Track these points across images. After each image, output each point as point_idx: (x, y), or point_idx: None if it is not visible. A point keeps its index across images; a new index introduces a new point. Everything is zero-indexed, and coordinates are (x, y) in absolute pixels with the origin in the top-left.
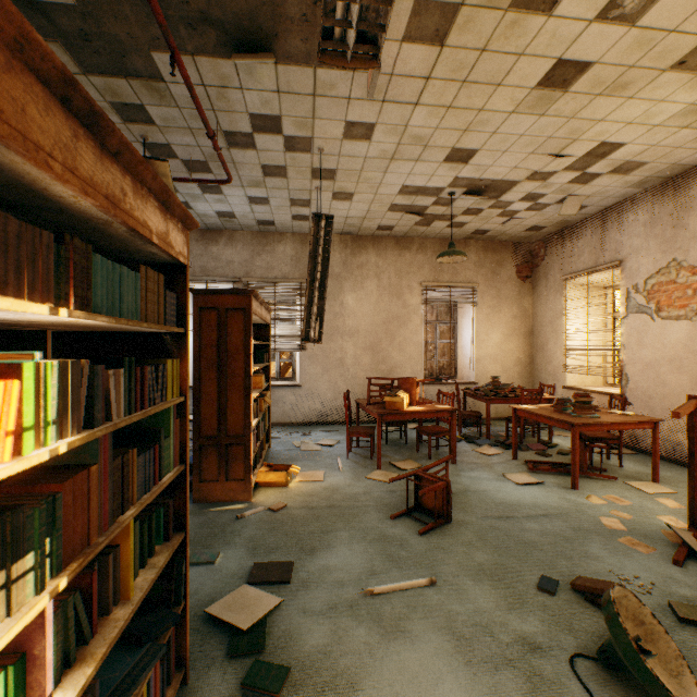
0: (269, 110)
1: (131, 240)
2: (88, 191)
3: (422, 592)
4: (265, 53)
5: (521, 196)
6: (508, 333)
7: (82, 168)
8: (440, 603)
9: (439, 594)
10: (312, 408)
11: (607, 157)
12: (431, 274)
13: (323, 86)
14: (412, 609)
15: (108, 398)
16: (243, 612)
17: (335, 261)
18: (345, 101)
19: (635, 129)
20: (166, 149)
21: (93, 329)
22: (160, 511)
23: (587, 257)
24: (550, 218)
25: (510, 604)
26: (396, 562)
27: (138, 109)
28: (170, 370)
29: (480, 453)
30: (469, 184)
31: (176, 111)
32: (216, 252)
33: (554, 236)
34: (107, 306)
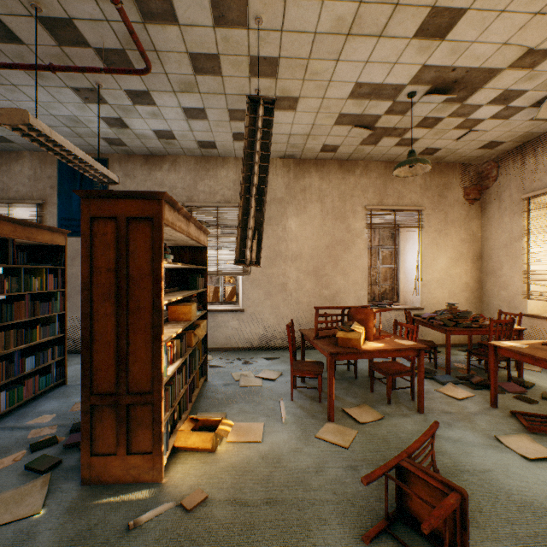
0: None
1: None
2: None
3: None
4: None
5: (493, 96)
6: (455, 258)
7: None
8: None
9: None
10: (254, 333)
11: None
12: (376, 198)
13: None
14: None
15: None
16: None
17: (278, 185)
18: None
19: None
20: (71, 30)
21: None
22: None
23: None
24: (514, 129)
25: None
26: None
27: None
28: None
29: (447, 395)
30: (436, 78)
31: None
32: (159, 177)
33: (511, 154)
34: None
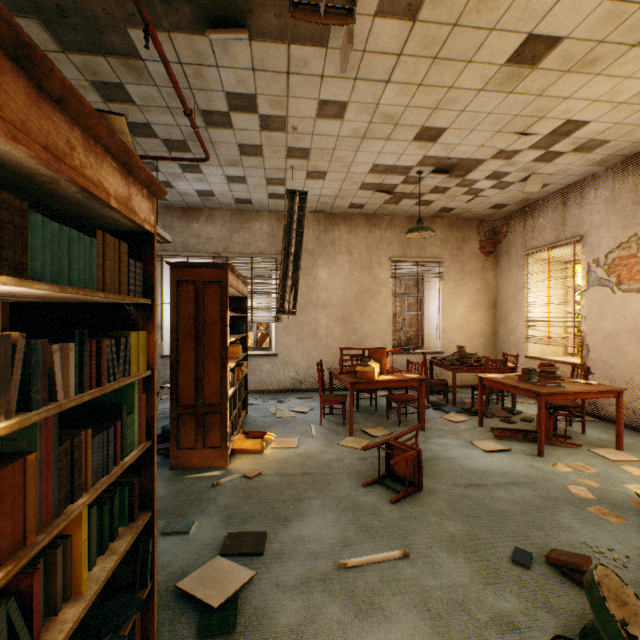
0: (244, 88)
1: (86, 203)
2: (18, 136)
3: (395, 565)
4: (239, 29)
5: (486, 175)
6: (472, 306)
7: (8, 108)
8: (414, 578)
9: (413, 567)
10: (287, 377)
11: (571, 135)
12: (400, 250)
13: (297, 63)
14: (386, 583)
15: (52, 375)
16: (215, 587)
17: (309, 238)
18: (318, 79)
19: (600, 106)
20: (146, 129)
21: (49, 299)
22: (124, 490)
23: (548, 233)
24: (513, 196)
25: (485, 579)
26: (369, 532)
27: (118, 88)
28: (134, 343)
29: (448, 420)
30: (437, 163)
31: (155, 90)
32: (196, 229)
33: (517, 214)
34: (51, 273)
